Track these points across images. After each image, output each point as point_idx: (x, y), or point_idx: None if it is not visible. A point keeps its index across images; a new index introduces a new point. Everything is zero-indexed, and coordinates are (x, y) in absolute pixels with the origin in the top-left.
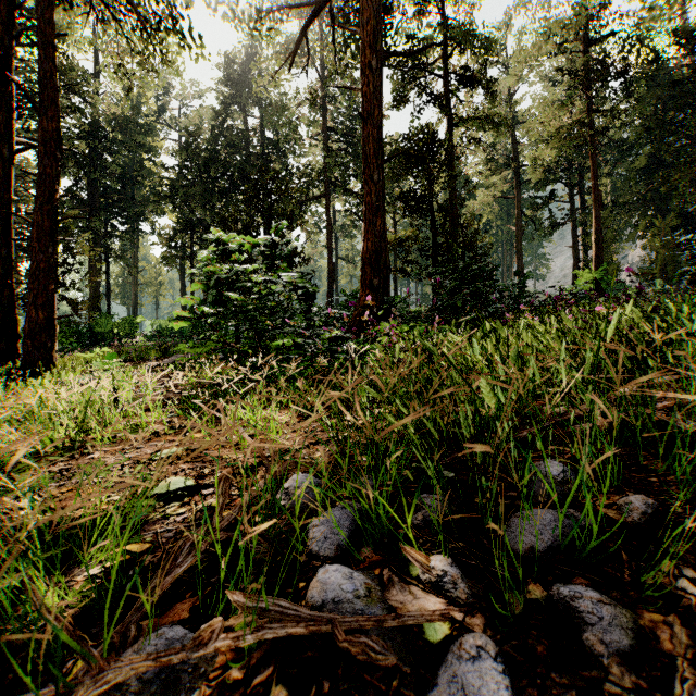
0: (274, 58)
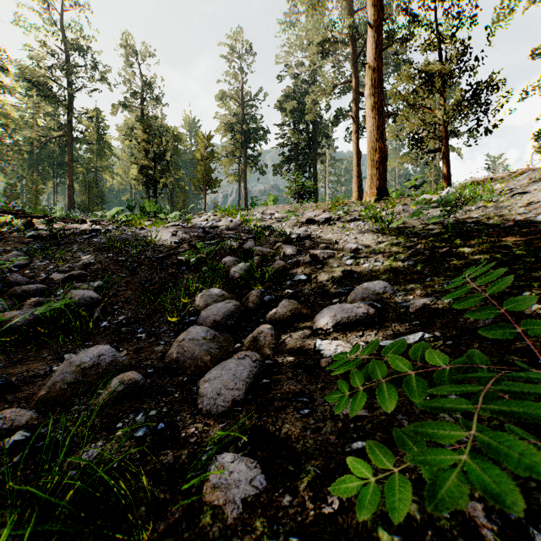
0: None
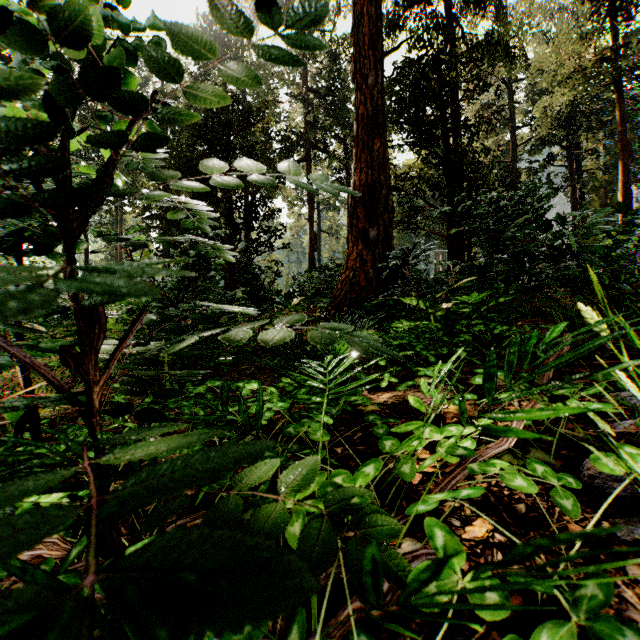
0: (253, 17)
